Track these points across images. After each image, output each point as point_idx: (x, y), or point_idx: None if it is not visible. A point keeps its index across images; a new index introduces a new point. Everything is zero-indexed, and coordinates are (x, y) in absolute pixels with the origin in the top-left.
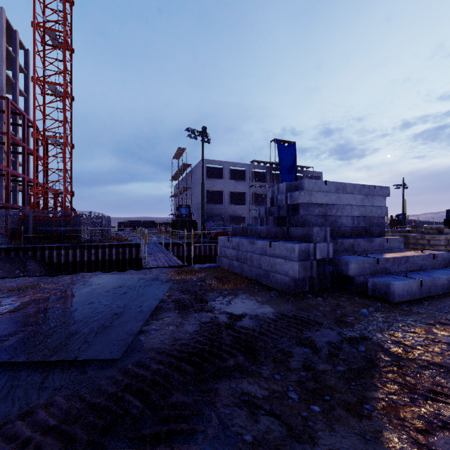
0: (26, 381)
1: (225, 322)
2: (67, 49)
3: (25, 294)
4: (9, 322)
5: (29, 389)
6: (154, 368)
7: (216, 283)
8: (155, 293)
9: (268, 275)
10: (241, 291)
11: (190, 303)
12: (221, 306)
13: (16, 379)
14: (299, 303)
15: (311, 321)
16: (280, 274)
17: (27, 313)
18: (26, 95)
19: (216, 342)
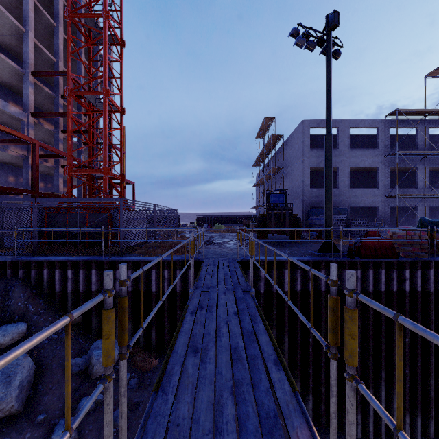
0: None
1: None
2: None
3: None
4: None
5: None
6: None
7: None
8: None
9: None
10: None
11: None
12: None
13: None
14: None
15: None
16: None
17: None
18: (109, 88)
19: None
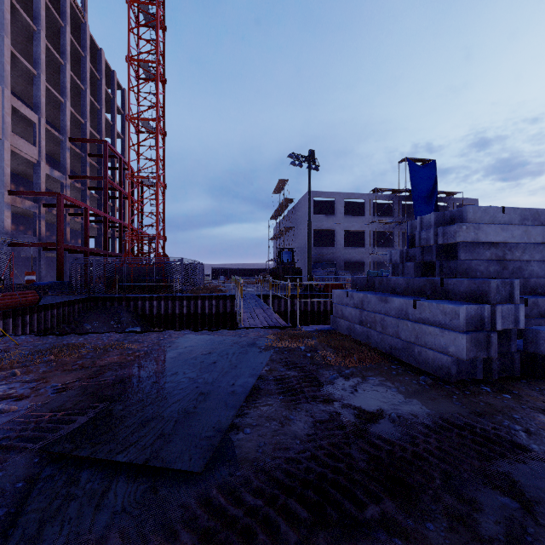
0: (84, 490)
1: (351, 423)
2: (160, 80)
3: (108, 356)
4: (84, 393)
5: (85, 505)
6: (248, 501)
7: (333, 356)
8: (251, 365)
9: (412, 350)
10: (371, 371)
11: (299, 385)
12: (343, 393)
13: (74, 483)
14: (471, 401)
15: (504, 441)
16: (433, 350)
17: (104, 381)
18: (123, 137)
19: (343, 464)
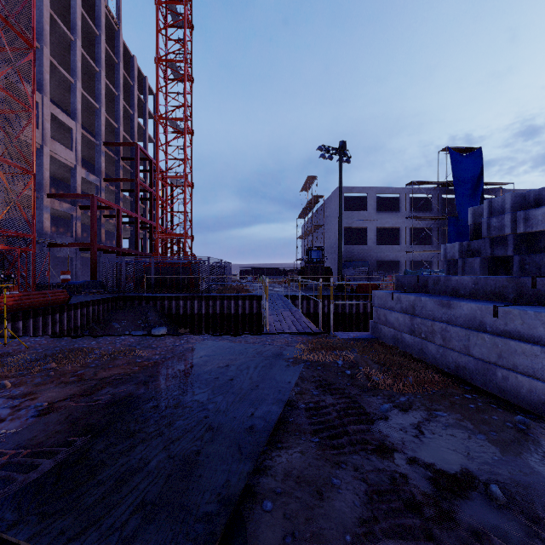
0: None
1: (428, 497)
2: (188, 80)
3: (113, 365)
4: (66, 418)
5: None
6: None
7: (380, 376)
8: (276, 386)
9: (492, 373)
10: (436, 402)
11: (339, 420)
12: (404, 437)
13: None
14: None
15: None
16: (529, 377)
17: (95, 402)
18: (154, 140)
19: None
